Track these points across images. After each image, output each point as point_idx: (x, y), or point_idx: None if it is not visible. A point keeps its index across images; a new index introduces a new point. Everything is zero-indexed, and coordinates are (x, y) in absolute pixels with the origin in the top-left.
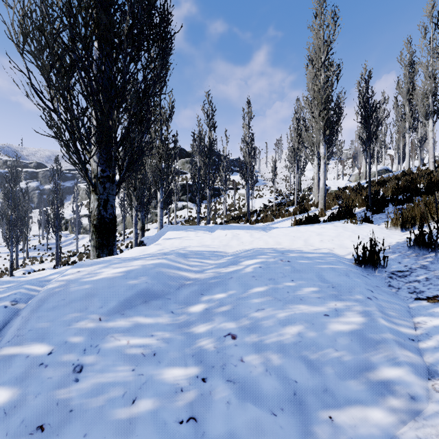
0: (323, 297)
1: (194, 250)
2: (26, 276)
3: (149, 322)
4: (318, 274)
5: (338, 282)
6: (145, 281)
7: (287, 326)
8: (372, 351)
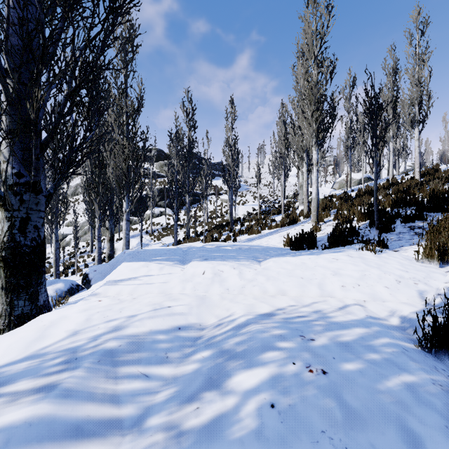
0: None
1: (139, 333)
2: None
3: None
4: (407, 433)
5: None
6: None
7: None
8: None
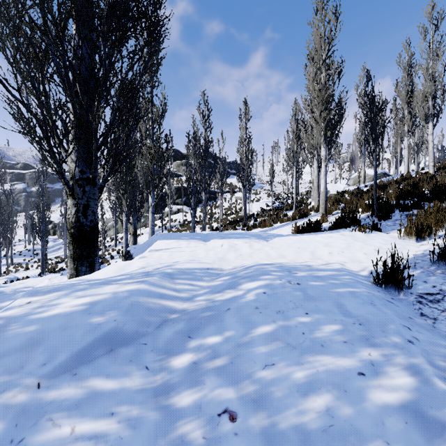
0: (350, 341)
1: (183, 268)
2: (6, 285)
3: (111, 387)
4: (337, 303)
5: (365, 316)
6: (114, 318)
7: (308, 396)
8: (441, 445)
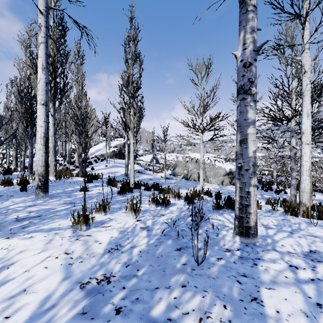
0: None
1: None
2: None
3: None
4: None
5: None
6: None
7: None
8: None
